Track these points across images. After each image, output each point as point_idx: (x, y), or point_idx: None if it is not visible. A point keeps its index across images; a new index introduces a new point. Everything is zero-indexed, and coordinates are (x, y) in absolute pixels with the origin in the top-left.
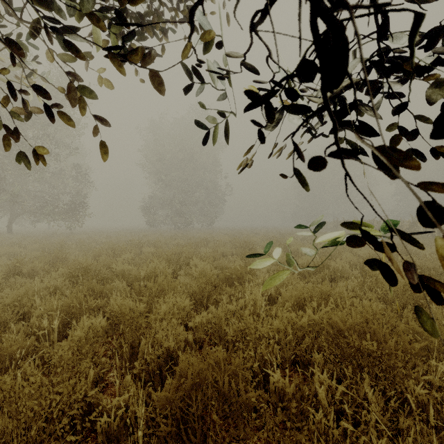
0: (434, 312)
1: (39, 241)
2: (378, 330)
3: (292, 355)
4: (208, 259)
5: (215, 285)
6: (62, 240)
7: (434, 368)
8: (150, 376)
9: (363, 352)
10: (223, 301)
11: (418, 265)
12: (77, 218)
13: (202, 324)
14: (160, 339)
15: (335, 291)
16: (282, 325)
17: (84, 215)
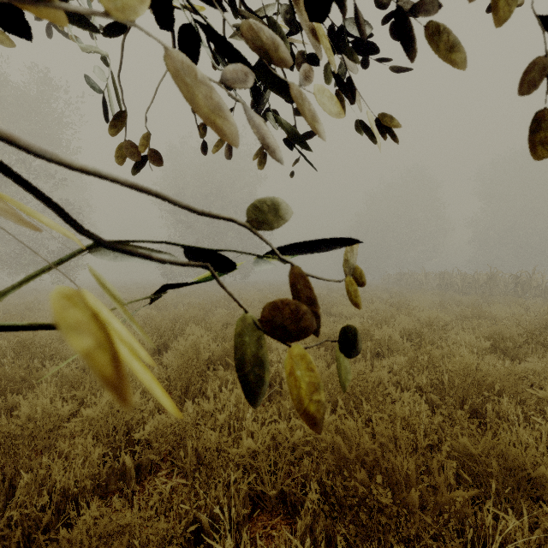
0: (505, 409)
1: (4, 300)
2: (399, 465)
3: (283, 488)
4: (213, 327)
5: (208, 366)
6: (35, 299)
7: (491, 530)
8: (21, 544)
9: (372, 505)
10: (208, 392)
11: (491, 333)
12: (66, 270)
13: (158, 434)
14: (56, 474)
15: (371, 375)
16: (260, 444)
17: (76, 265)
